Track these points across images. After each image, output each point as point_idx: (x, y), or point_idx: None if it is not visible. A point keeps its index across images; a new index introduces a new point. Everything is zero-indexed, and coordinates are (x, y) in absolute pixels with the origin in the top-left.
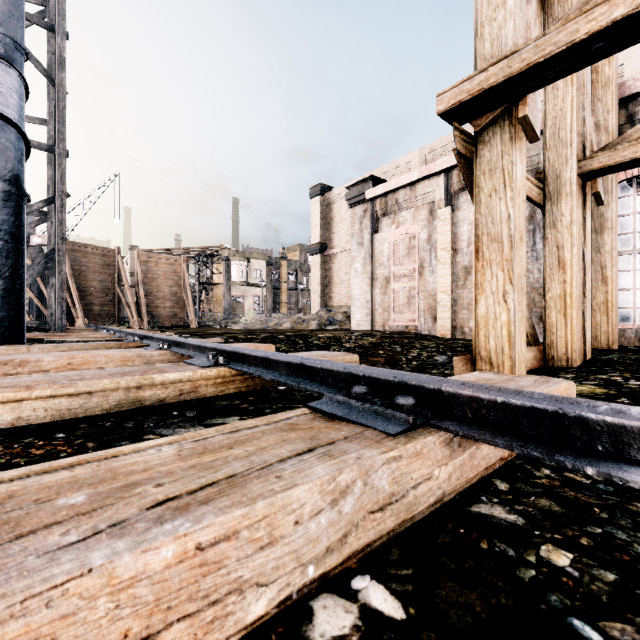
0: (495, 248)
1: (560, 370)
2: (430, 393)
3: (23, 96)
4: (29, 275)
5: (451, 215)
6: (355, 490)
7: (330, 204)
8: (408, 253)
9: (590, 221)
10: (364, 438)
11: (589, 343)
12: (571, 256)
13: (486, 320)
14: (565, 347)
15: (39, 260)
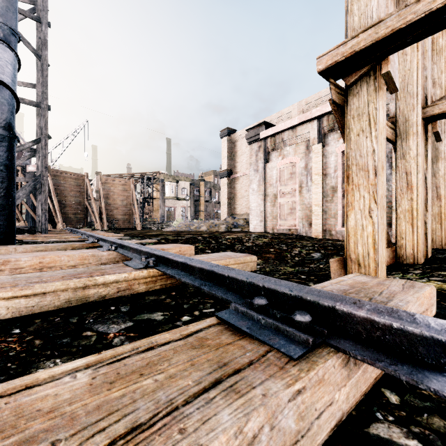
0: (362, 175)
1: (409, 266)
2: (324, 309)
3: (16, 67)
4: (22, 193)
5: (322, 149)
6: (262, 438)
7: (234, 142)
8: (291, 177)
9: (430, 153)
10: (268, 363)
11: (429, 245)
12: (417, 180)
13: (355, 231)
14: (412, 249)
15: (29, 183)
